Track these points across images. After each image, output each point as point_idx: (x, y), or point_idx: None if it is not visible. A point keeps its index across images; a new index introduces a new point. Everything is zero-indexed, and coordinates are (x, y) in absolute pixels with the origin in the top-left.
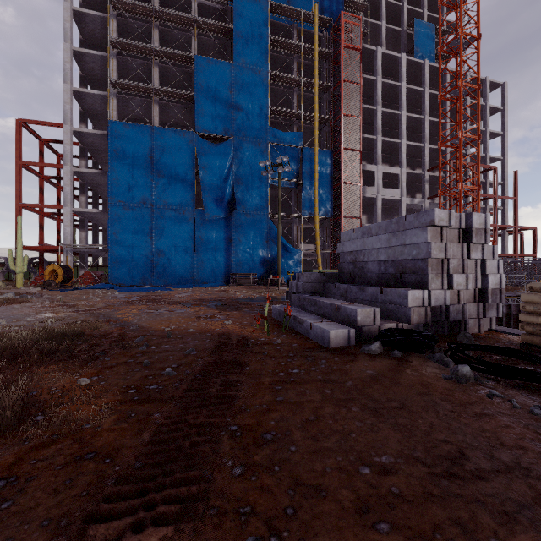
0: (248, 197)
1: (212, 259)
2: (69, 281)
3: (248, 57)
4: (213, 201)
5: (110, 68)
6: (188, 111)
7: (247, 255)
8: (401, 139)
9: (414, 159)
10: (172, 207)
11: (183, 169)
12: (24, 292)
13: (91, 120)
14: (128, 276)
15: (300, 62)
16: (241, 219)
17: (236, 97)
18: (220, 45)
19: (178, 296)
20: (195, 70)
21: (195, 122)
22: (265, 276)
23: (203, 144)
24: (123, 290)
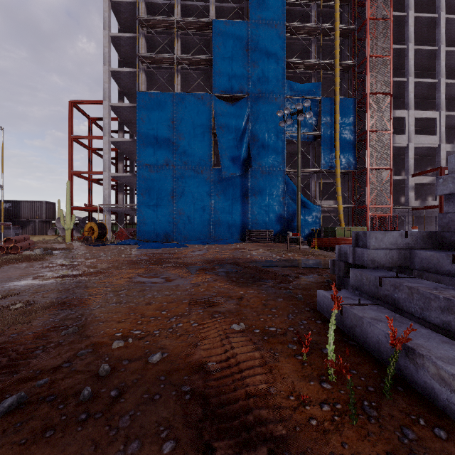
0: (264, 153)
1: (228, 217)
2: (104, 237)
3: (264, 12)
4: (229, 159)
5: (139, 47)
6: (207, 76)
7: (263, 212)
8: (440, 78)
9: (453, 101)
10: (192, 167)
11: (201, 130)
12: (63, 247)
13: (128, 98)
14: (153, 233)
15: (318, 11)
16: (257, 176)
17: (252, 55)
18: (236, 8)
19: (190, 254)
20: (212, 34)
21: (212, 84)
22: (281, 233)
23: (220, 104)
24: (144, 246)
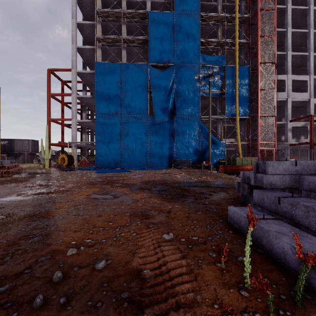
0: (185, 105)
1: (160, 150)
2: (72, 165)
3: (185, 5)
4: (160, 110)
5: (97, 31)
6: (144, 51)
7: (184, 147)
8: (310, 52)
9: None
10: (134, 115)
11: (140, 89)
12: (43, 172)
13: (89, 67)
14: (107, 162)
15: (223, 4)
16: (180, 121)
17: (176, 36)
18: (165, 3)
19: (133, 177)
20: (148, 21)
21: (148, 56)
22: (197, 162)
23: (153, 71)
24: (100, 171)
